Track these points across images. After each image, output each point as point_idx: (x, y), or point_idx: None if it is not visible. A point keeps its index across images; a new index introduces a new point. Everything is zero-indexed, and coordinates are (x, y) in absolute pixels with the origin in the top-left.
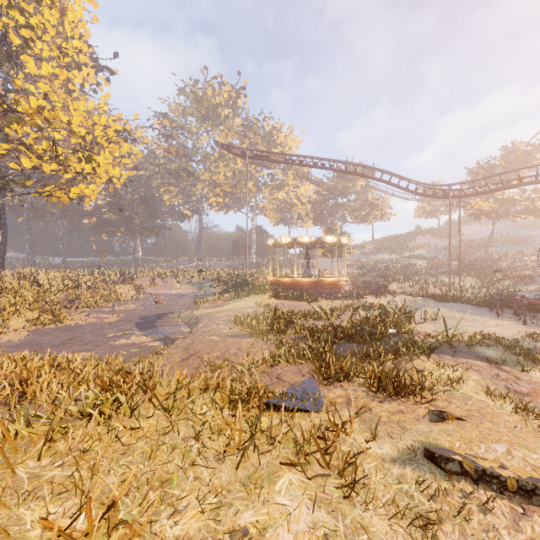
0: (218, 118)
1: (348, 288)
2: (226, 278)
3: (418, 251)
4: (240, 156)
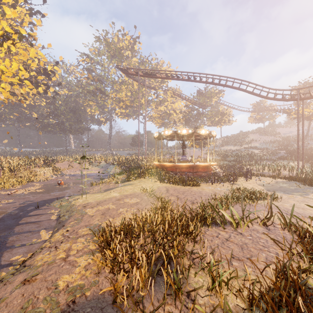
0: (122, 57)
1: (218, 171)
2: (124, 162)
3: (253, 144)
4: (135, 80)
